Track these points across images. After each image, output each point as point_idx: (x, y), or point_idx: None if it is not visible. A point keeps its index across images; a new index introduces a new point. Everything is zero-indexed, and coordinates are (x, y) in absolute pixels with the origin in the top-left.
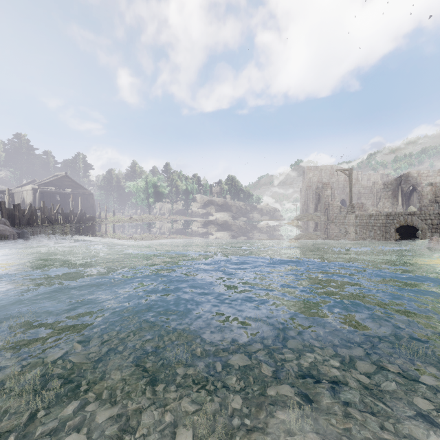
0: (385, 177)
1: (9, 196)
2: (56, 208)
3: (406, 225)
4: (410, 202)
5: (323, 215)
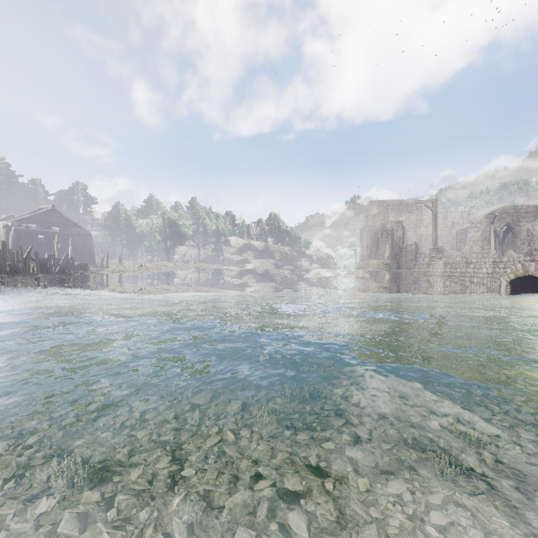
0: (466, 216)
1: None
2: (26, 252)
3: (527, 275)
4: (503, 246)
5: (394, 262)
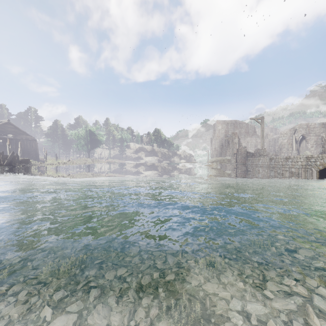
0: (274, 130)
1: None
2: None
3: None
4: (300, 148)
5: (233, 158)
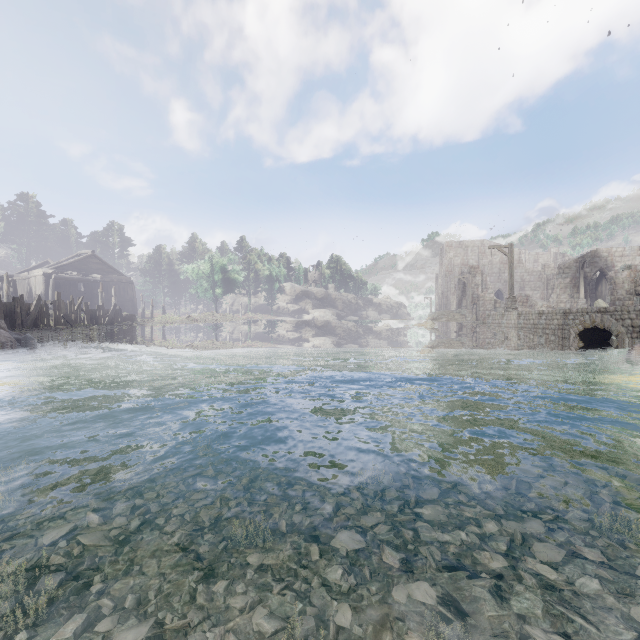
0: (560, 258)
1: (9, 284)
2: (78, 303)
3: (594, 327)
4: (596, 294)
5: (470, 313)
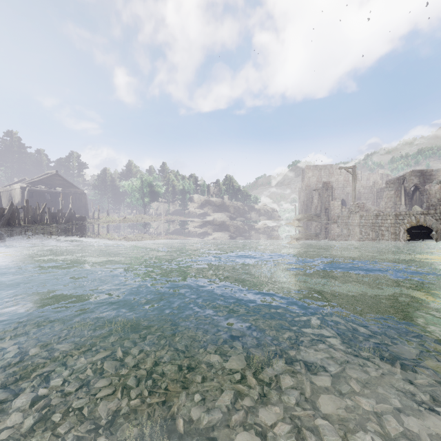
0: (385, 177)
1: None
2: (42, 207)
3: (418, 225)
4: (412, 202)
5: (324, 215)
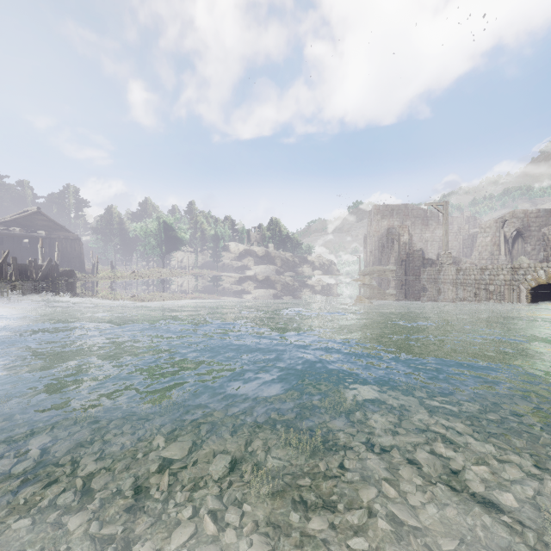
0: (472, 221)
1: None
2: (2, 257)
3: (550, 283)
4: (513, 251)
5: (400, 269)
